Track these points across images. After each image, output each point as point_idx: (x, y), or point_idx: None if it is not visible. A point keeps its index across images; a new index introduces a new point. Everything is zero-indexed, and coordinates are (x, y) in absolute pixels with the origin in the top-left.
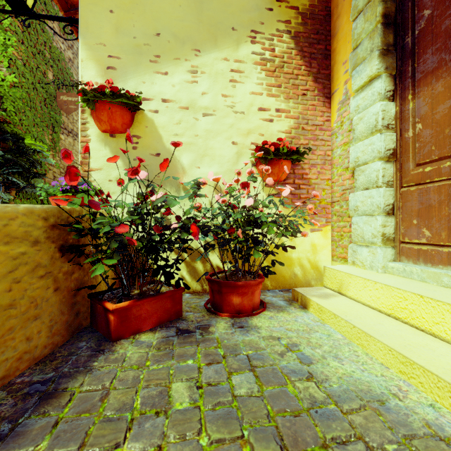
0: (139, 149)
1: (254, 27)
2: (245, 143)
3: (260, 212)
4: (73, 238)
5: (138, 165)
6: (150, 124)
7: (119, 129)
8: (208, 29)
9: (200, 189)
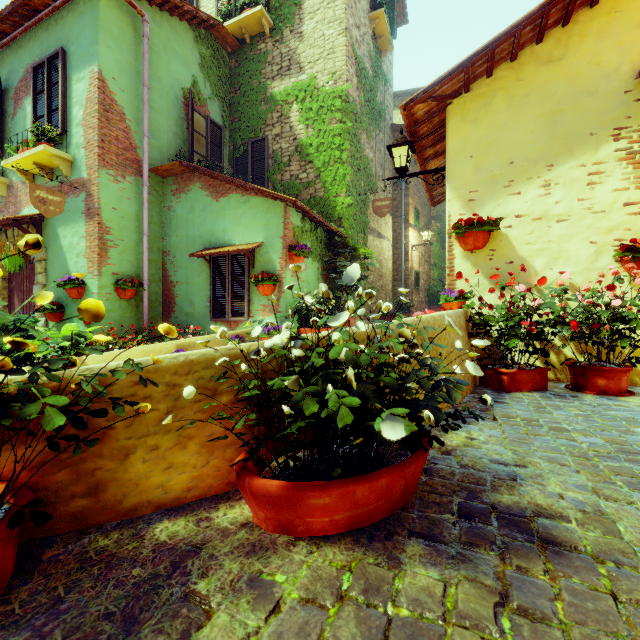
0: (494, 259)
1: (618, 125)
2: (606, 241)
3: (629, 311)
4: (468, 329)
5: (513, 279)
6: (504, 238)
7: (479, 247)
8: (561, 144)
9: (566, 293)
